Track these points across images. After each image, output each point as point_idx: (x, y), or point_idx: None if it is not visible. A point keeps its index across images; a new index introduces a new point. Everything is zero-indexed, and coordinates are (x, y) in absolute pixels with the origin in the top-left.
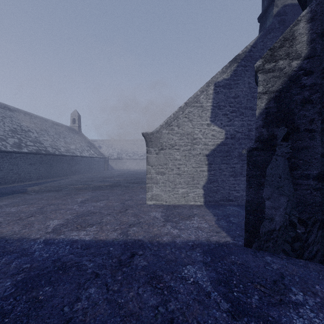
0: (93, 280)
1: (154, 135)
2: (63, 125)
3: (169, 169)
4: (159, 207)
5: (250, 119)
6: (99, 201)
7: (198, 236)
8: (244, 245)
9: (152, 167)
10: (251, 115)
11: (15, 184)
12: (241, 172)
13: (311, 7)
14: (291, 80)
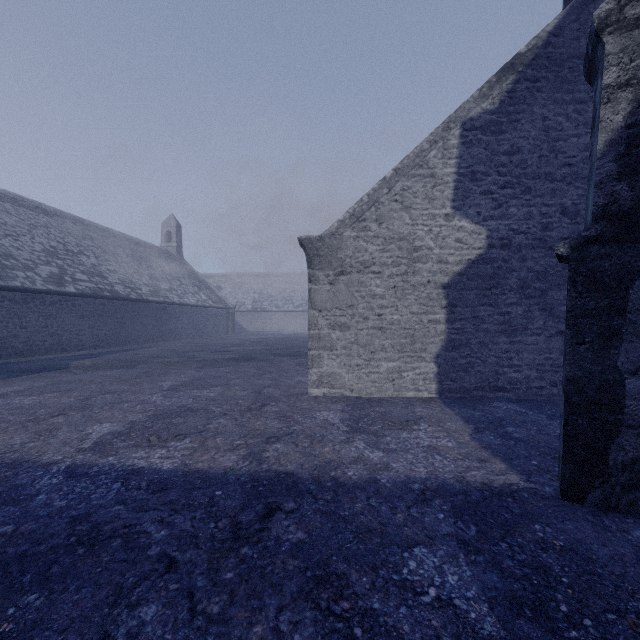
0: (159, 580)
1: (325, 243)
2: (148, 245)
3: (359, 318)
4: (337, 401)
5: (546, 202)
6: (207, 388)
7: (435, 468)
8: (563, 495)
9: (321, 314)
10: (550, 193)
11: (51, 355)
12: (525, 325)
13: None
14: None
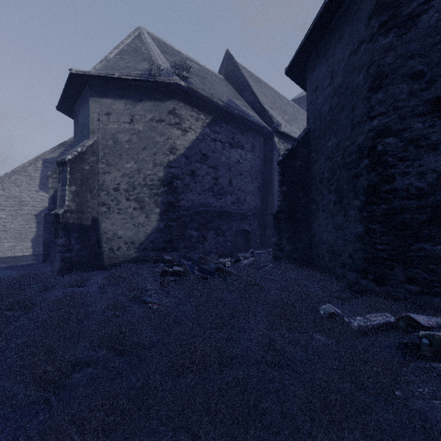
0: None
1: None
2: None
3: None
4: None
5: None
6: None
7: (14, 264)
8: (43, 262)
9: None
10: None
11: None
12: None
13: None
14: None
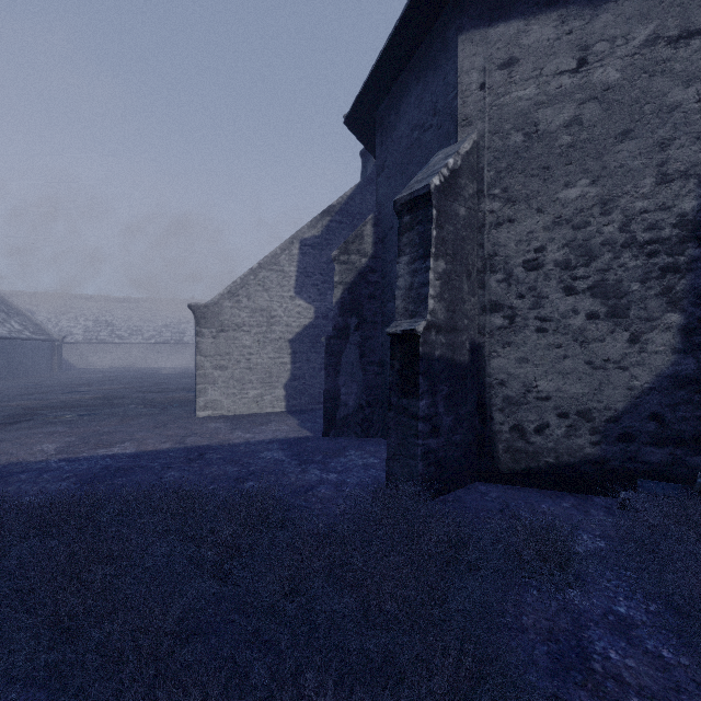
0: (169, 470)
1: (210, 309)
2: None
3: (235, 362)
4: (219, 418)
5: None
6: (103, 420)
7: (276, 435)
8: (323, 435)
9: (207, 359)
10: None
11: None
12: None
13: (375, 214)
14: (361, 275)
